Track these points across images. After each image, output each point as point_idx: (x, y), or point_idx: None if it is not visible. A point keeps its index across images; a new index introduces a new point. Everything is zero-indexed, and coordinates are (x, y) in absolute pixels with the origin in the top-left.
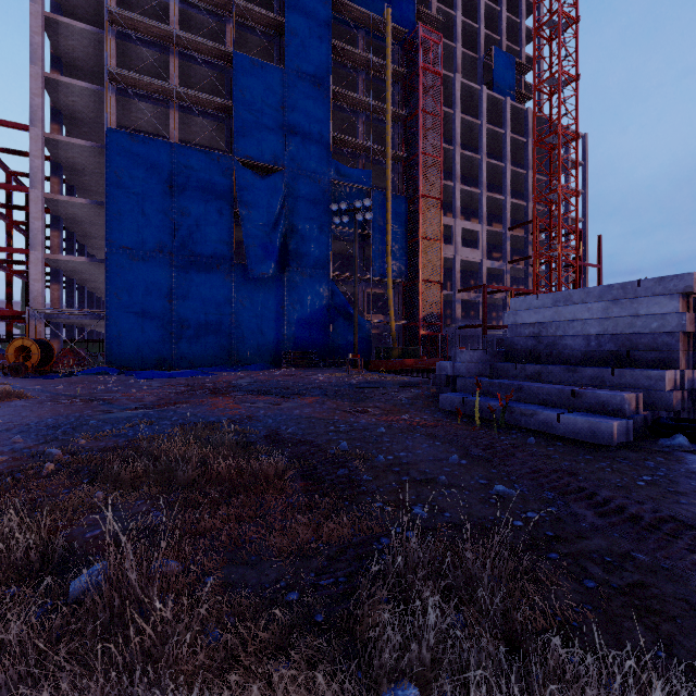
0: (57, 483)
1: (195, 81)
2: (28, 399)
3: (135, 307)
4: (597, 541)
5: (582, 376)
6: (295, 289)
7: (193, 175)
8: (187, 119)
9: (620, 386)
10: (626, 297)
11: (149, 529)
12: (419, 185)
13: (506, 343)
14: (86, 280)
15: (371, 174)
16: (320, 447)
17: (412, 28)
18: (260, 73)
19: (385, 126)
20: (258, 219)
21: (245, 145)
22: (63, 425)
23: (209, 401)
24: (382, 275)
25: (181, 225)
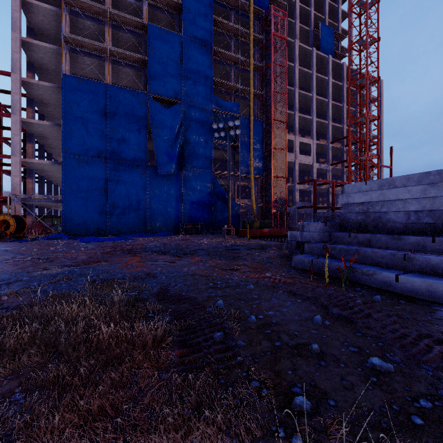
0: None
1: (122, 44)
2: None
3: (81, 194)
4: None
5: (406, 243)
6: (189, 182)
7: (120, 106)
8: (117, 68)
9: (440, 251)
10: (442, 181)
11: None
12: (271, 113)
13: (340, 217)
14: (51, 176)
15: (239, 105)
16: (200, 304)
17: (267, 10)
18: (165, 38)
19: (249, 74)
20: (164, 135)
21: (155, 85)
22: (2, 281)
23: (123, 260)
24: (247, 173)
25: (112, 139)
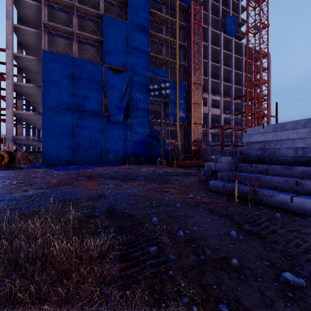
0: None
1: (85, 29)
2: None
3: (56, 135)
4: None
5: (295, 172)
6: (132, 127)
7: (83, 73)
8: (81, 46)
9: None
10: None
11: None
12: (191, 78)
13: (244, 152)
14: (35, 123)
15: (169, 73)
16: (139, 221)
17: (188, 5)
18: (116, 24)
19: (175, 50)
20: (115, 93)
21: (109, 58)
22: None
23: (83, 184)
24: (174, 121)
25: (78, 96)
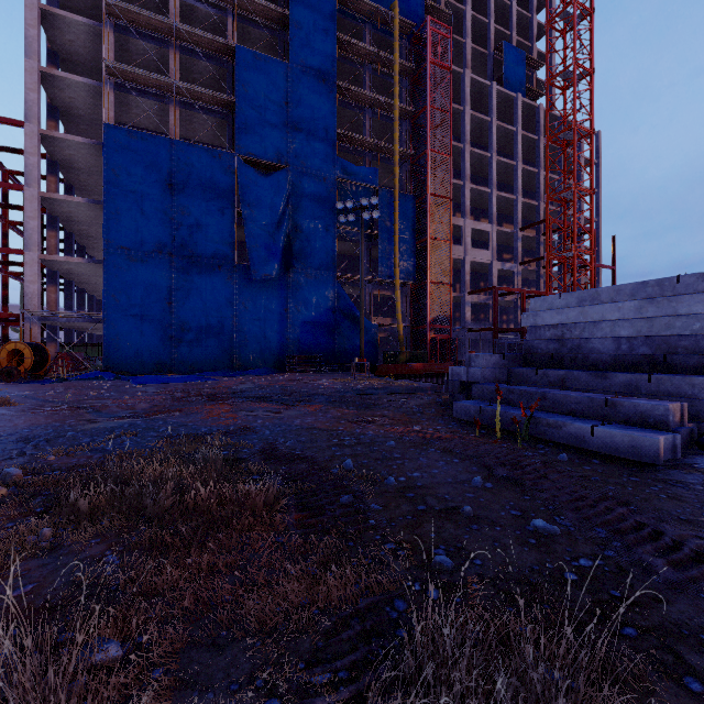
0: (3, 513)
1: (196, 76)
2: (11, 407)
3: (133, 309)
4: (682, 606)
5: (613, 383)
6: (299, 291)
7: (193, 173)
8: (188, 115)
9: (658, 394)
10: (663, 295)
11: (96, 583)
12: (427, 183)
13: (525, 346)
14: (85, 281)
15: (378, 172)
16: (321, 465)
17: (420, 23)
18: (263, 67)
19: (392, 123)
20: (261, 218)
21: (247, 141)
22: (38, 437)
23: (204, 409)
24: (389, 277)
25: (181, 225)
